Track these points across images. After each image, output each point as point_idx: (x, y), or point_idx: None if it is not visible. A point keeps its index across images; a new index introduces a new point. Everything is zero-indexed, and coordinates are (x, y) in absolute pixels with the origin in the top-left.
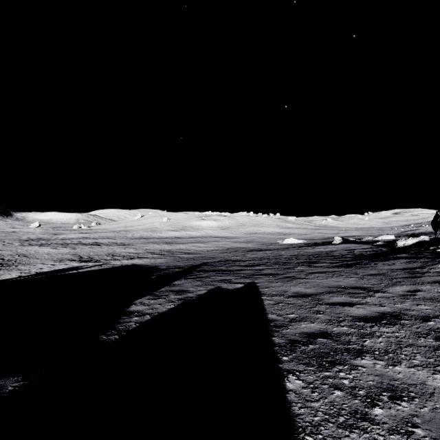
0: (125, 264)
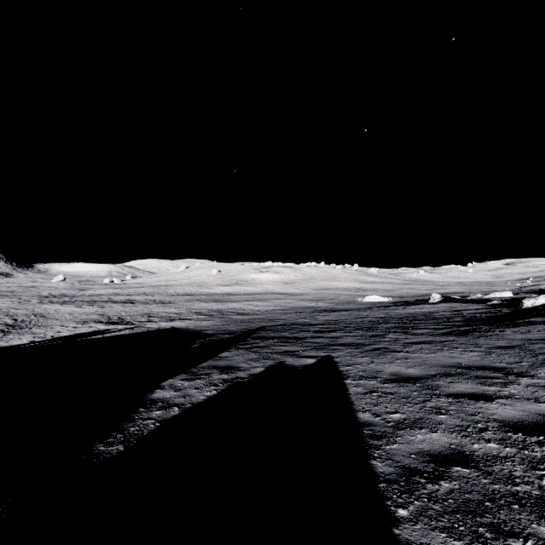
0: (163, 327)
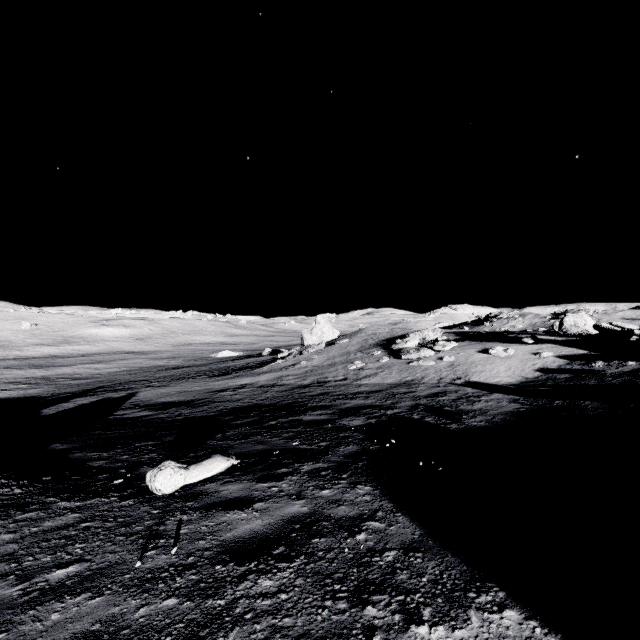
0: None
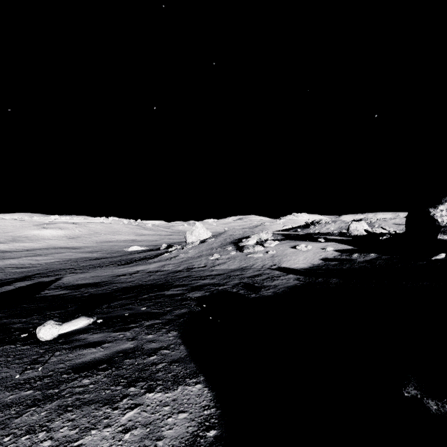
0: None
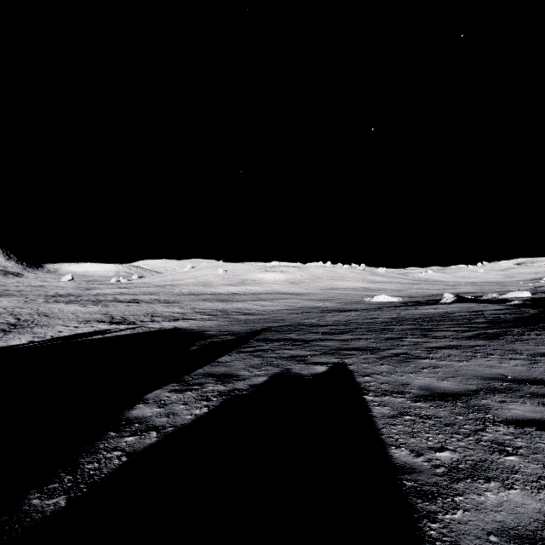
0: (165, 327)
